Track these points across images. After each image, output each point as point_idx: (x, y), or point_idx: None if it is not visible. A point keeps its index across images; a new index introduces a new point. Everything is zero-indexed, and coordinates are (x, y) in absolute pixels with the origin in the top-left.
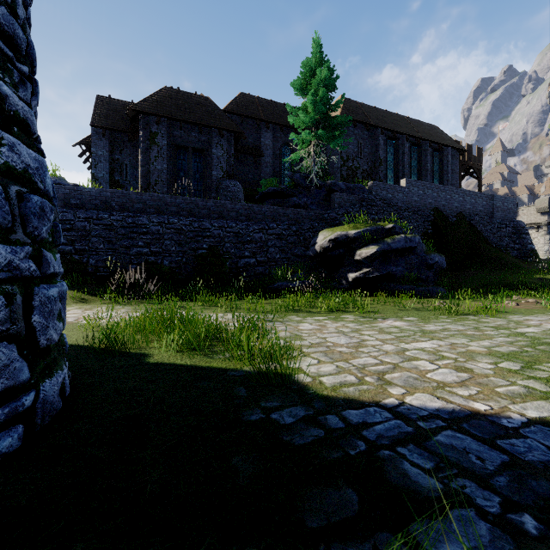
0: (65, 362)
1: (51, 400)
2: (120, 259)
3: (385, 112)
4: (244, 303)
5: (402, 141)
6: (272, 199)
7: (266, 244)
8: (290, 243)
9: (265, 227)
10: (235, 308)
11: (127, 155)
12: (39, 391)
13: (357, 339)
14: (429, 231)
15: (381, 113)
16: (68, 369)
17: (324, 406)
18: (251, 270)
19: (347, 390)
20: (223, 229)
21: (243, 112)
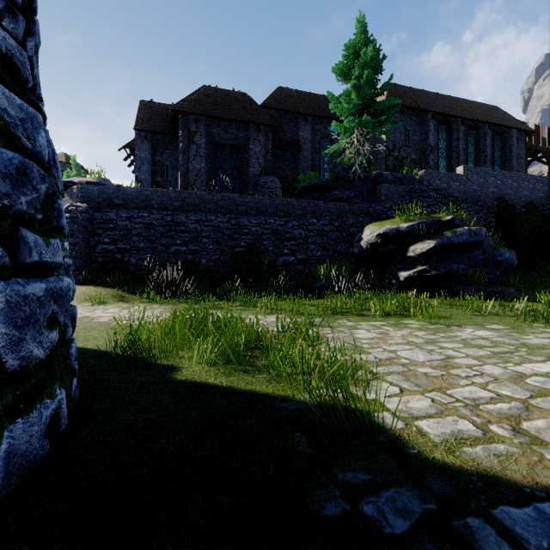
0: (73, 378)
1: (25, 450)
2: (159, 257)
3: (436, 94)
4: (284, 304)
5: (456, 125)
6: (312, 194)
7: (306, 241)
8: (331, 240)
9: (304, 223)
10: (276, 309)
11: (168, 156)
12: (0, 439)
13: (440, 355)
14: (491, 224)
15: (432, 97)
16: (79, 385)
17: (450, 491)
18: (290, 268)
19: (474, 453)
20: (260, 225)
21: (281, 106)
